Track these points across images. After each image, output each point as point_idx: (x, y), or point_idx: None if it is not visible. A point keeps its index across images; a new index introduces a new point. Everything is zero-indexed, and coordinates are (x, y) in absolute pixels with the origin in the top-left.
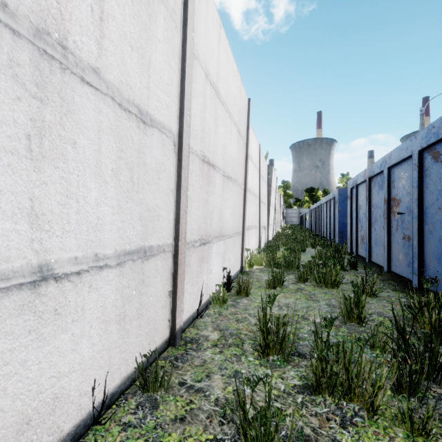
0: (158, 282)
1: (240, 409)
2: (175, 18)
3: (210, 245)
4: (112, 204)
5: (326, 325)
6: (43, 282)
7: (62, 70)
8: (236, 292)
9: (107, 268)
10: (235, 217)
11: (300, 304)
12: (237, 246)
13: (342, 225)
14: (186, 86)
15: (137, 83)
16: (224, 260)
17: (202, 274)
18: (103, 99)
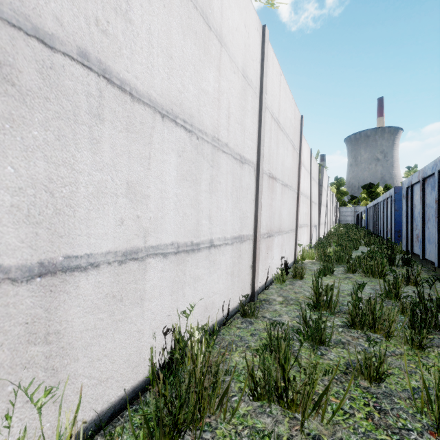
0: (246, 257)
1: (303, 322)
2: (256, 91)
3: (273, 238)
4: (230, 211)
5: (359, 286)
6: (211, 247)
7: (217, 150)
8: (292, 276)
9: (228, 245)
10: (290, 217)
11: (347, 287)
12: (292, 241)
13: (399, 224)
14: (262, 131)
15: (240, 141)
16: (281, 251)
17: (268, 258)
18: (228, 157)
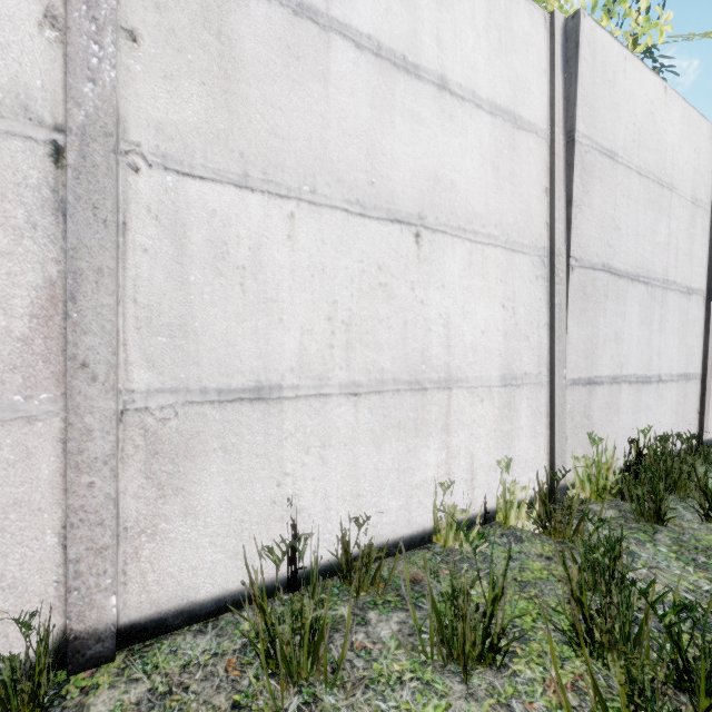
0: (691, 399)
1: None
2: (706, 207)
3: None
4: (676, 347)
5: None
6: (659, 381)
7: (666, 290)
8: None
9: (673, 381)
10: None
11: None
12: None
13: None
14: None
15: (687, 273)
16: None
17: None
18: (675, 293)
